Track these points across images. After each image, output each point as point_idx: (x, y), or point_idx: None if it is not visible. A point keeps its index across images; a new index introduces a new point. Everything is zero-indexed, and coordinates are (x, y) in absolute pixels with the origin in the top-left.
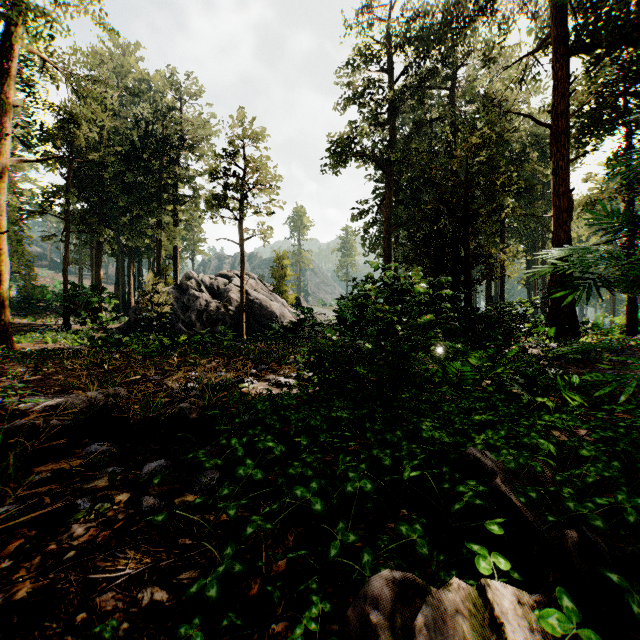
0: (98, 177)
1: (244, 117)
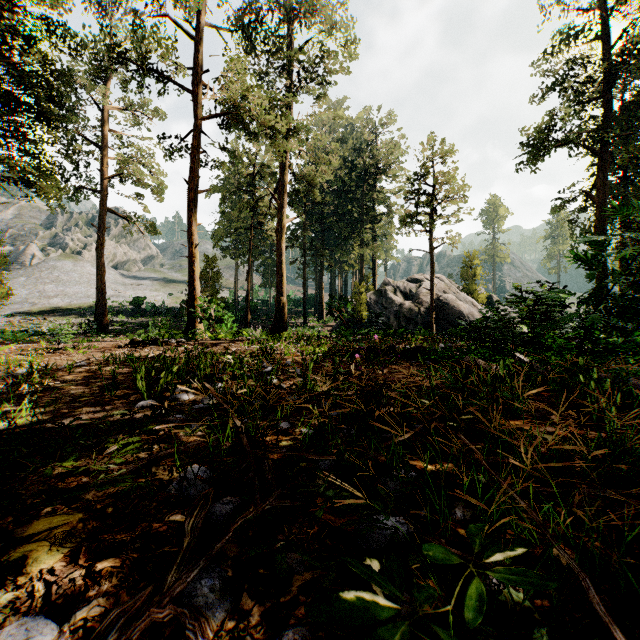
0: (321, 213)
1: (434, 141)
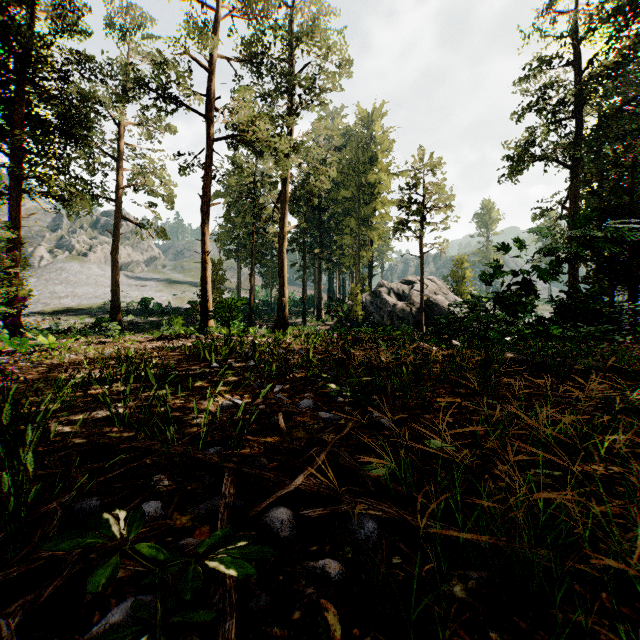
0: (320, 218)
1: (423, 154)
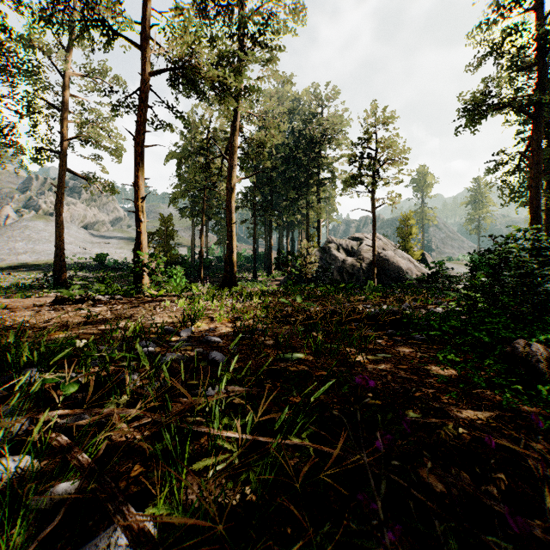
0: (270, 177)
1: (375, 107)
